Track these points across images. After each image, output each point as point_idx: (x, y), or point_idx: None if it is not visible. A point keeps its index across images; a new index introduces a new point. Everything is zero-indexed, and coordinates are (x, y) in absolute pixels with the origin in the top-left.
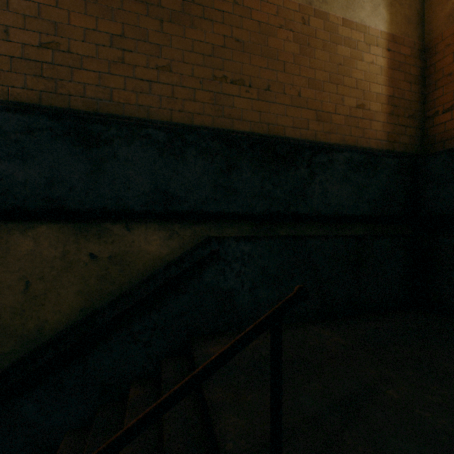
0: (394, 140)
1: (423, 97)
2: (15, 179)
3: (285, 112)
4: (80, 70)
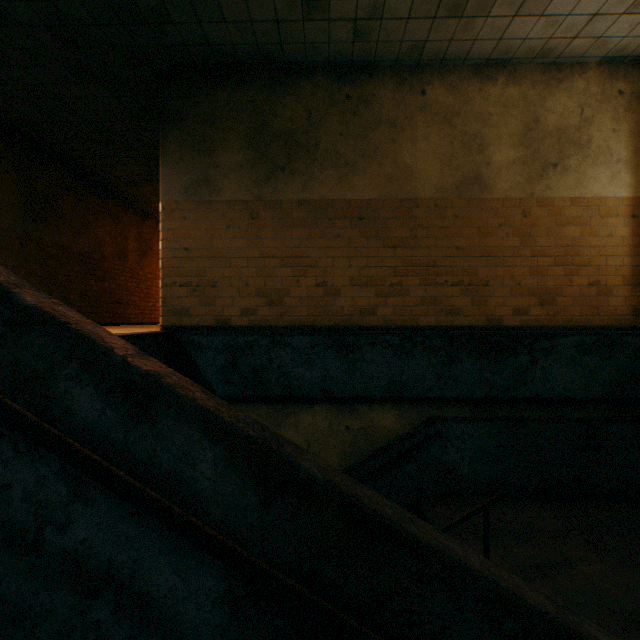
0: None
1: None
2: (305, 378)
3: (504, 302)
4: (339, 297)
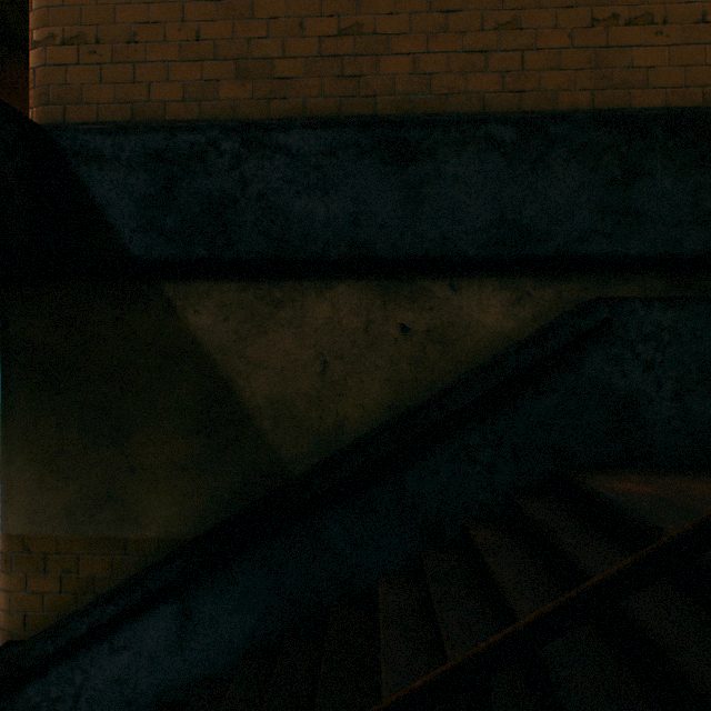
0: None
1: None
2: (315, 219)
3: None
4: (387, 57)
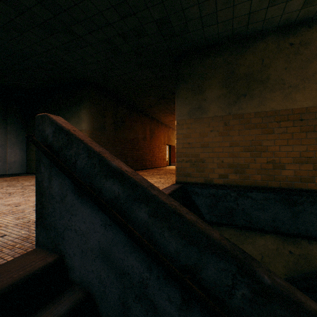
0: None
1: None
2: (260, 218)
3: None
4: (284, 170)
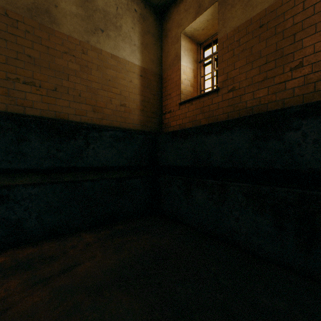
0: (145, 124)
1: (162, 103)
2: None
3: (69, 105)
4: None
